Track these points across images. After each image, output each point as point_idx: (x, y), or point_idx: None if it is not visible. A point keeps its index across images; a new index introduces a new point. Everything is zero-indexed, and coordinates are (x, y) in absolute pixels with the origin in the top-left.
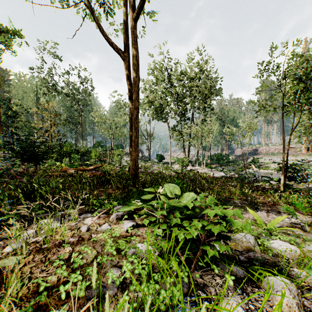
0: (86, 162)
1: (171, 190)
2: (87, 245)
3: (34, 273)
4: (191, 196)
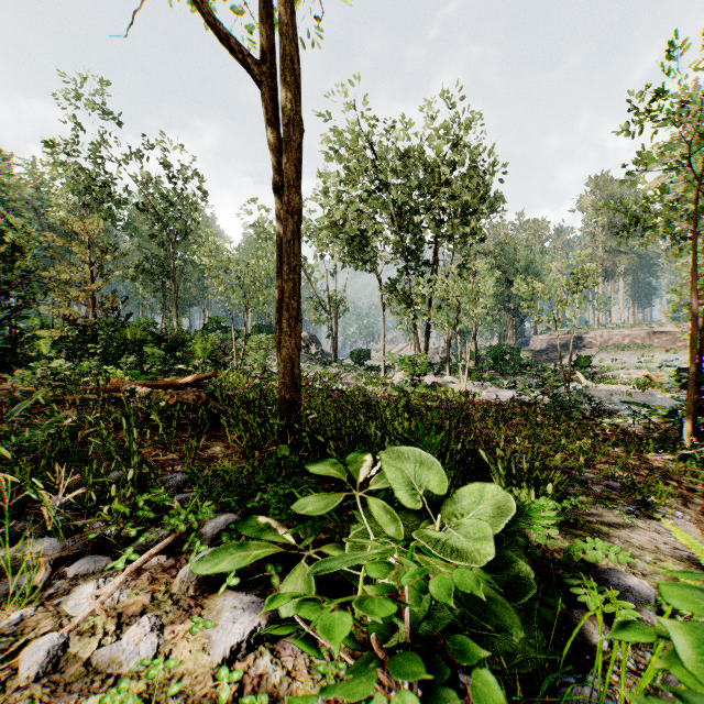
0: (178, 366)
1: (410, 477)
2: None
3: None
4: (493, 502)
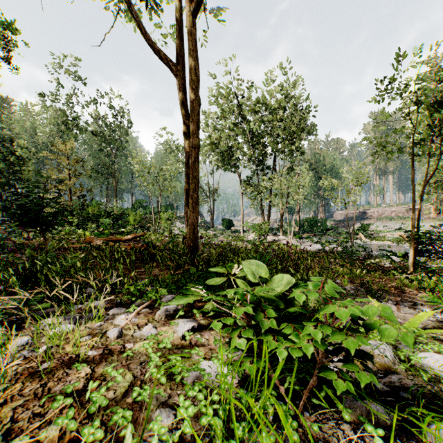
0: (121, 230)
1: (253, 271)
2: (116, 363)
3: (19, 421)
4: (286, 280)
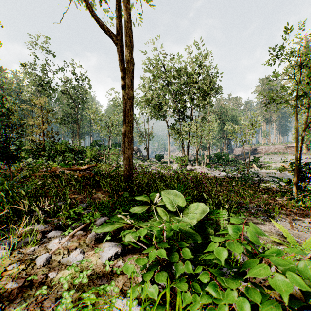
0: (80, 161)
1: (172, 200)
2: (31, 300)
3: None
4: (201, 209)
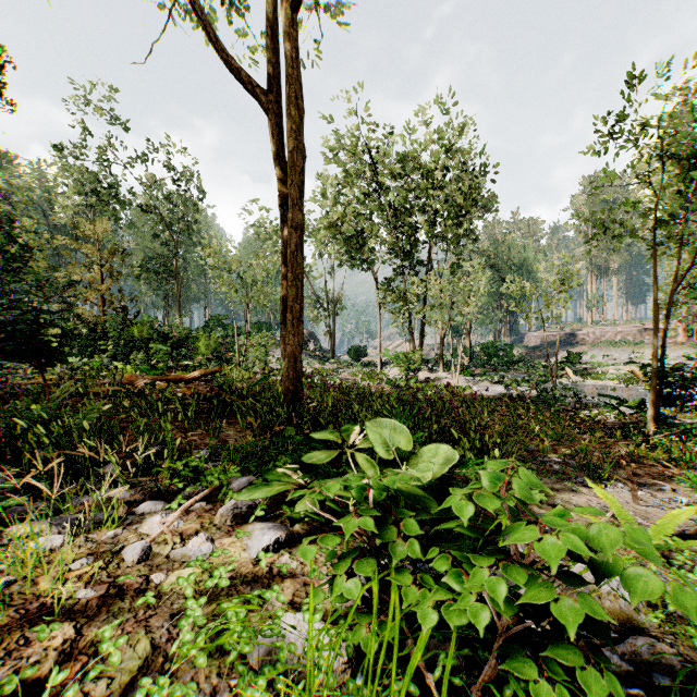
0: (184, 362)
1: (386, 439)
2: (126, 616)
3: None
4: (444, 456)
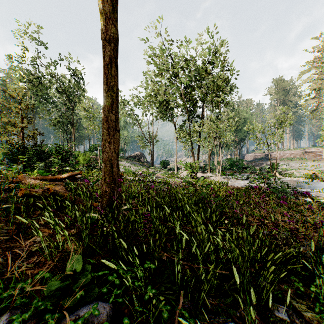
0: (65, 168)
1: None
2: None
3: None
4: None
